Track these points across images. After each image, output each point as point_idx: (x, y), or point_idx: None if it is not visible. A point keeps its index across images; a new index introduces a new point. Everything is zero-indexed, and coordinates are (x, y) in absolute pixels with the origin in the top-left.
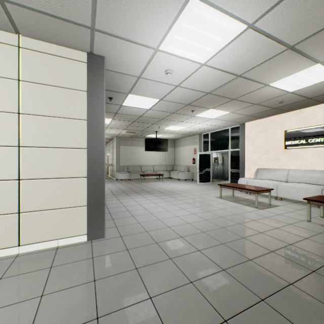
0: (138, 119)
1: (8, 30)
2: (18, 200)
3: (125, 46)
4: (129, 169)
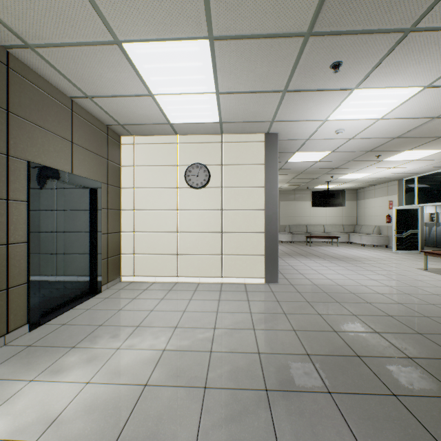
0: (304, 171)
1: (217, 134)
2: (221, 246)
3: (296, 124)
4: (291, 229)
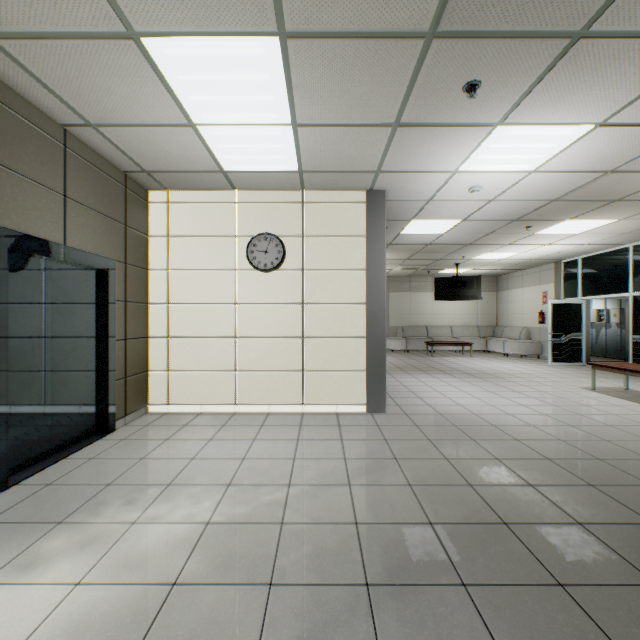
0: (423, 248)
1: (296, 189)
2: (302, 358)
3: (412, 177)
4: (406, 332)
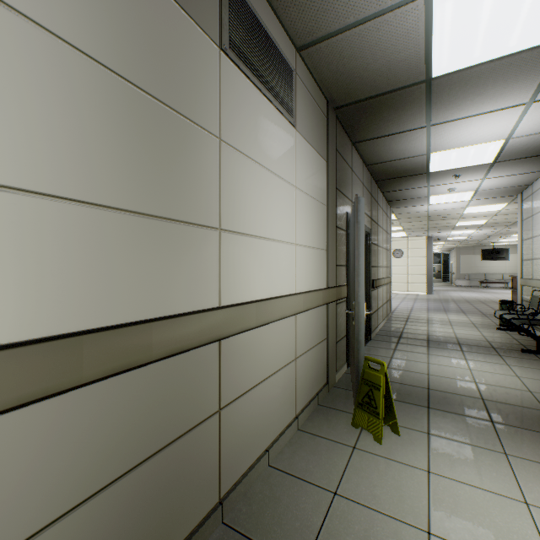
0: (463, 241)
1: (406, 237)
2: (408, 280)
3: (438, 235)
4: (470, 277)
